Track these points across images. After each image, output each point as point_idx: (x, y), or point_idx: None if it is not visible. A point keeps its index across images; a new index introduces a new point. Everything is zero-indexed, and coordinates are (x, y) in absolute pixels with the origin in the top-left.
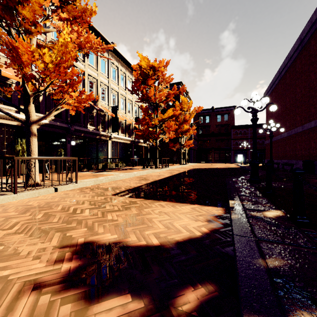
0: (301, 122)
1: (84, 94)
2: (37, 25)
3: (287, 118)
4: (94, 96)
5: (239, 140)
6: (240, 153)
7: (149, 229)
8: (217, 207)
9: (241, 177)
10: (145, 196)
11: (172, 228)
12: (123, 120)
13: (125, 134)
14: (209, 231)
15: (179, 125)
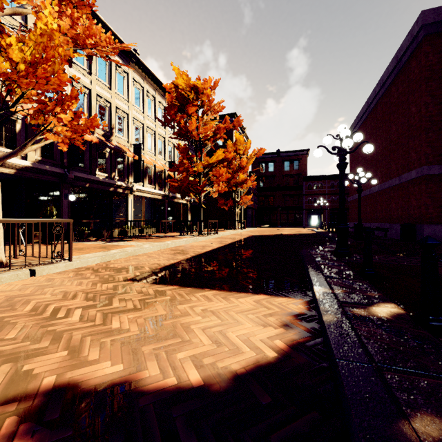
0: (398, 171)
1: (82, 118)
2: None
3: (378, 166)
4: (107, 128)
5: (314, 197)
6: (315, 213)
7: (185, 348)
8: (294, 299)
9: (322, 248)
10: (181, 282)
11: (225, 342)
12: (151, 164)
13: (154, 185)
14: (289, 347)
15: (232, 174)
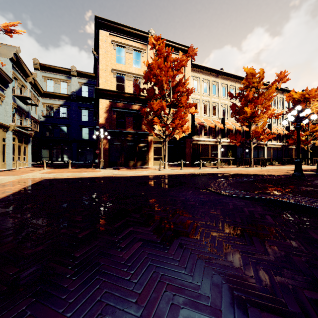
0: None
1: (270, 136)
2: (259, 120)
3: None
4: None
5: None
6: None
7: None
8: None
9: None
10: None
11: None
12: (276, 131)
13: (276, 141)
14: None
15: None
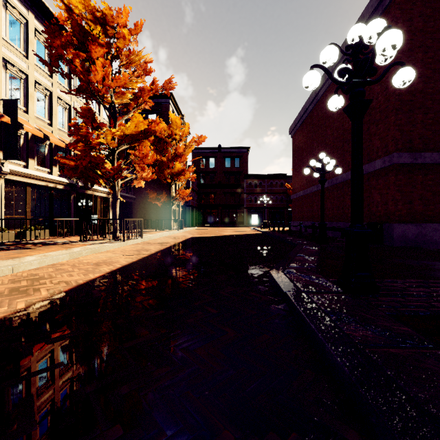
0: None
1: None
2: None
3: None
4: None
5: (254, 195)
6: (255, 212)
7: None
8: None
9: (297, 263)
10: None
11: None
12: (40, 135)
13: (49, 169)
14: None
15: (166, 162)
